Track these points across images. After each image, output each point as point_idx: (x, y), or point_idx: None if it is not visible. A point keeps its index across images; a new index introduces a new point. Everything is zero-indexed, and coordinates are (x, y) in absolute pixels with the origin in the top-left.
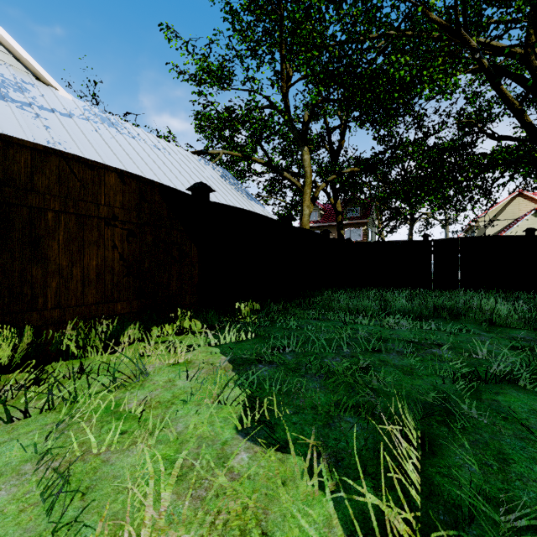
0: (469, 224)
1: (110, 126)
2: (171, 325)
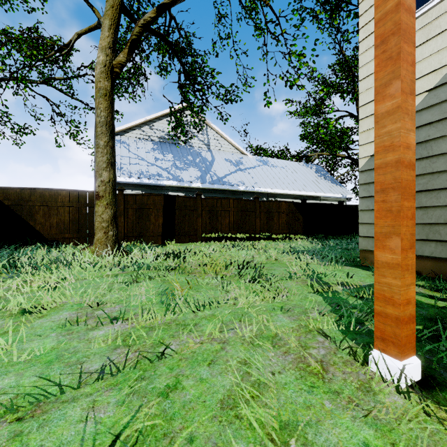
0: None
1: (265, 165)
2: (296, 236)
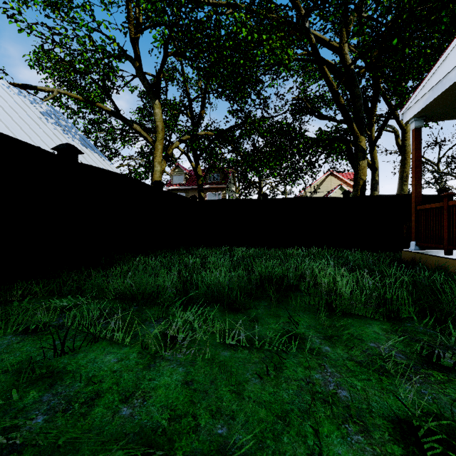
0: (300, 191)
1: None
2: None
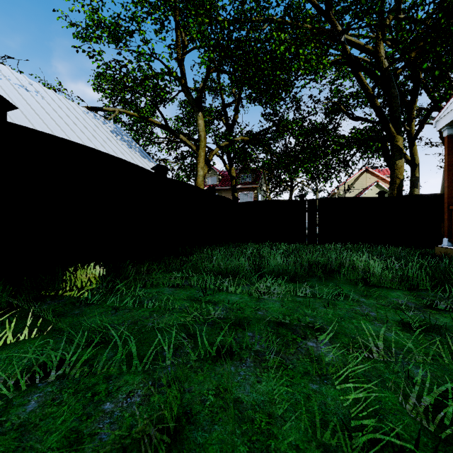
0: (333, 190)
1: None
2: None
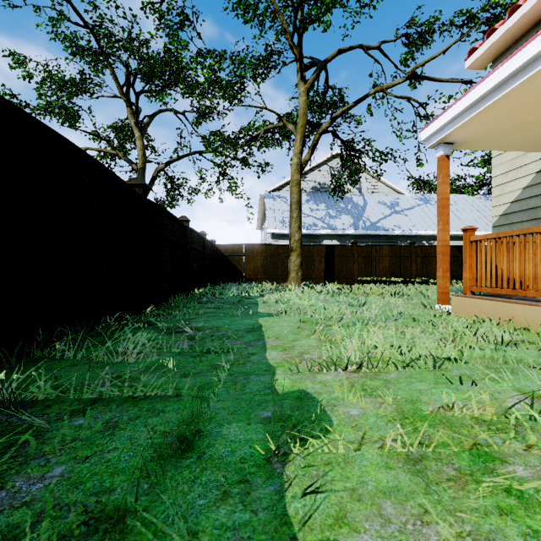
0: None
1: (427, 203)
2: (458, 281)
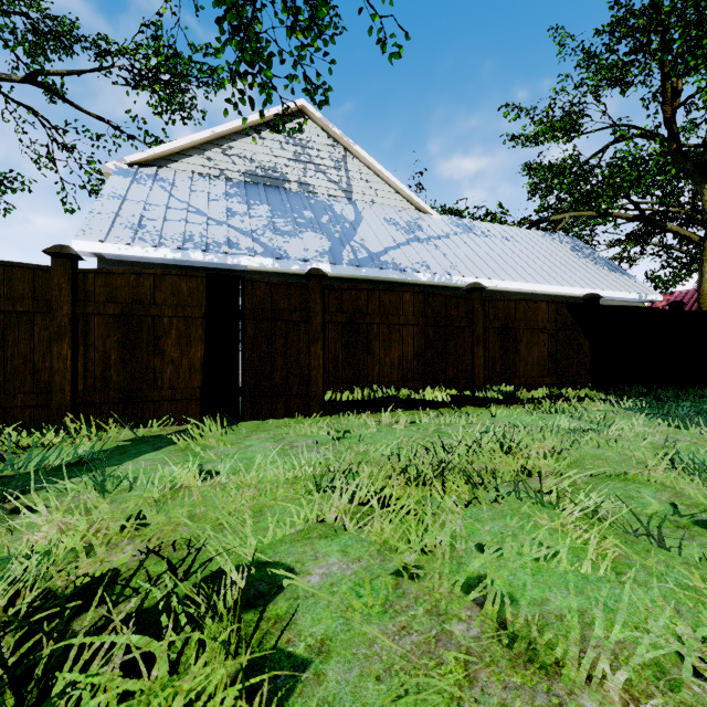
0: None
1: (469, 232)
2: (579, 393)
